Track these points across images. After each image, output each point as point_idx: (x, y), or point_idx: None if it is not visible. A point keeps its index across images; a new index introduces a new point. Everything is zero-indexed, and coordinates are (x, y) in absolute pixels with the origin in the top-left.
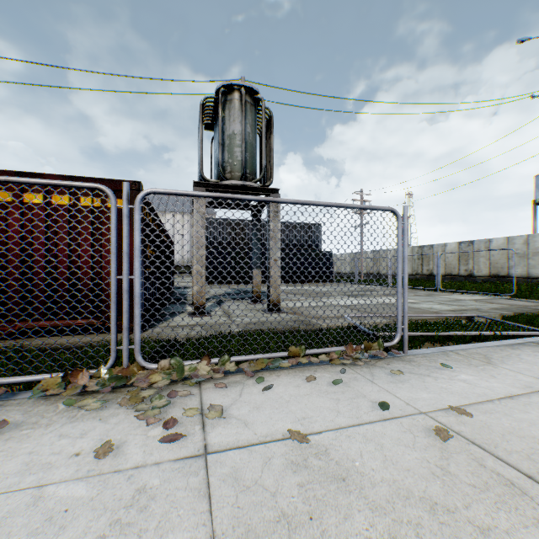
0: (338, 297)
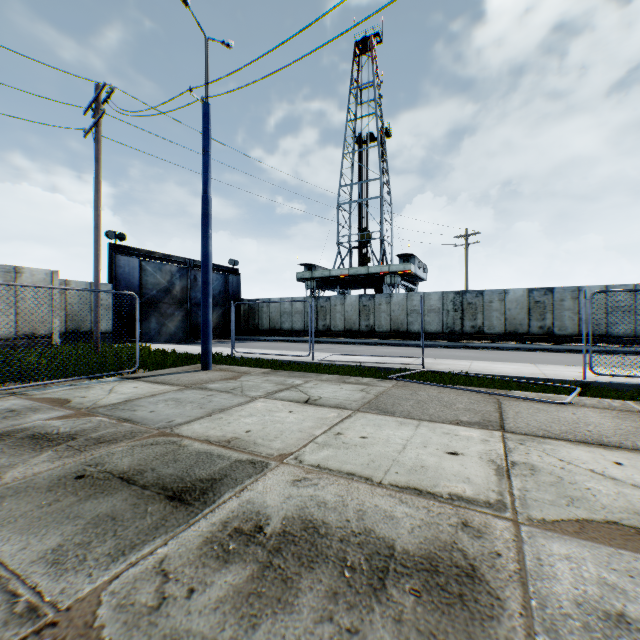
0: (327, 484)
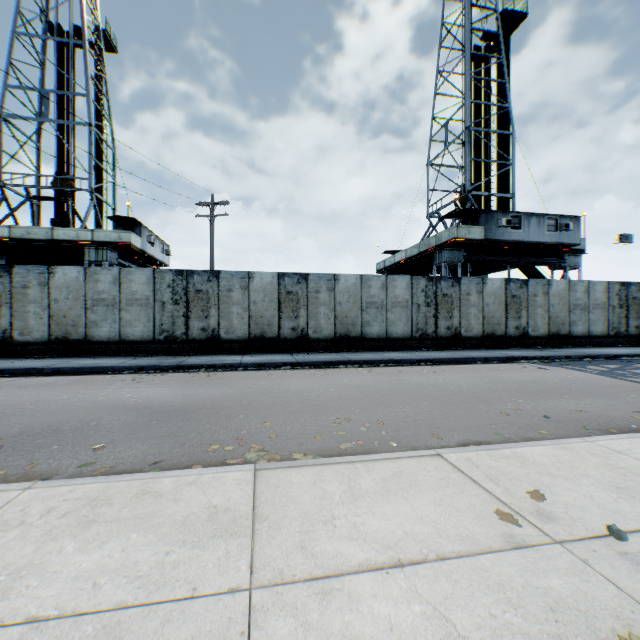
0: None
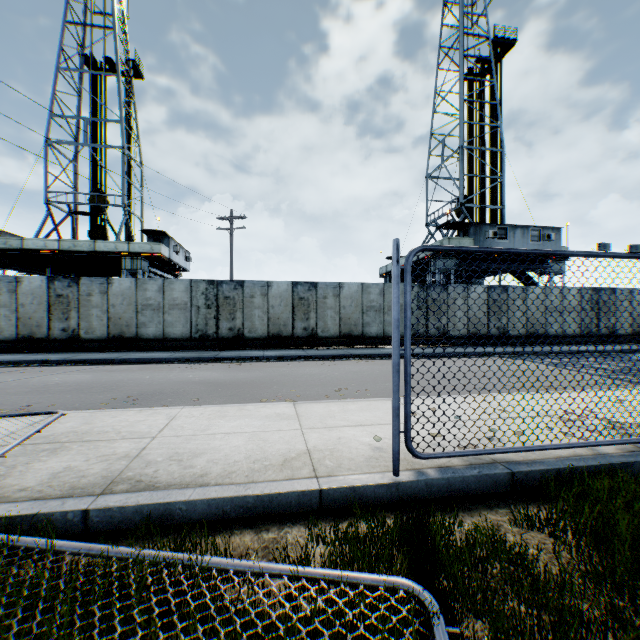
0: None
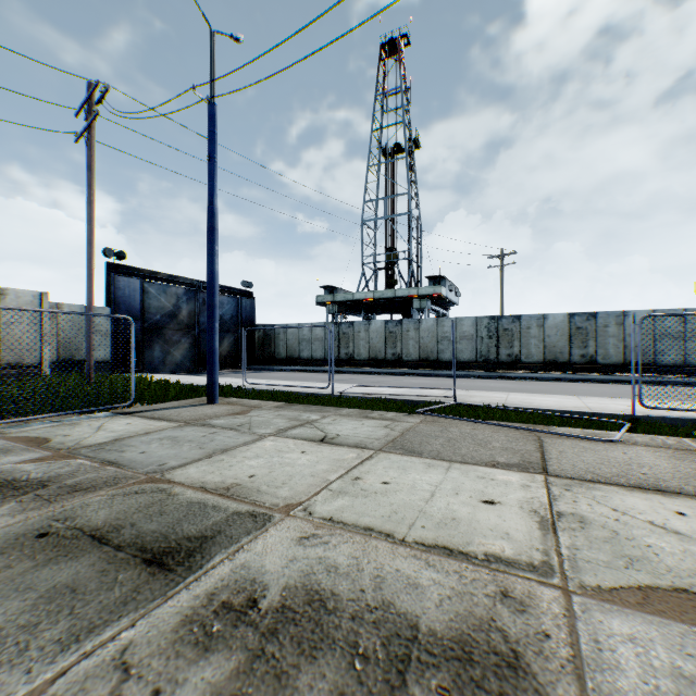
0: (340, 543)
